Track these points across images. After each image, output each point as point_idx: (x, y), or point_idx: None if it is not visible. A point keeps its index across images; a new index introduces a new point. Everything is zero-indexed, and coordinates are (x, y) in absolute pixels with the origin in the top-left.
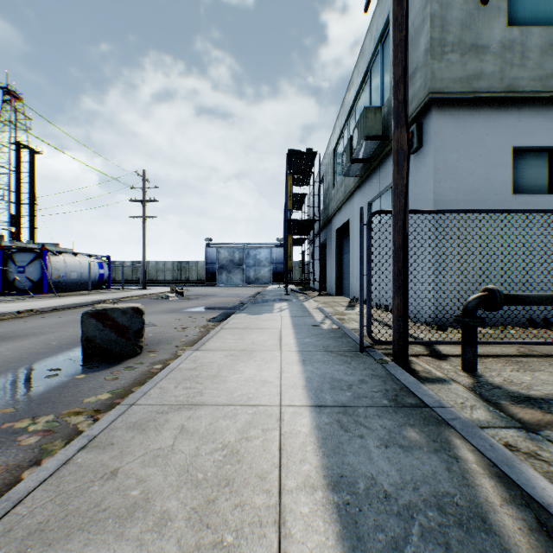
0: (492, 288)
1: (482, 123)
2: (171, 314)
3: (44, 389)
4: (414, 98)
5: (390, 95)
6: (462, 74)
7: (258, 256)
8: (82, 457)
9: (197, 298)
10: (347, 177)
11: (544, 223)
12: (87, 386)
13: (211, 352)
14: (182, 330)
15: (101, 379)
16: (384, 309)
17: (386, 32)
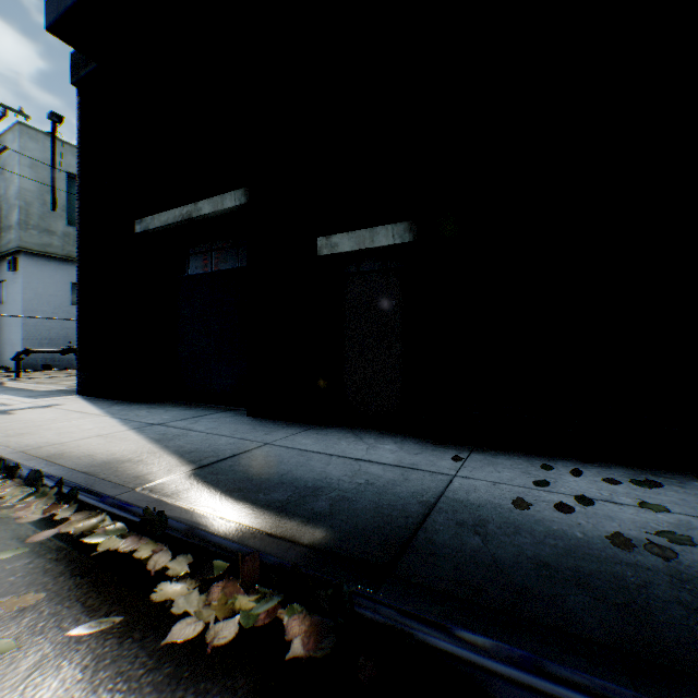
0: (29, 347)
1: (55, 268)
2: None
3: None
4: (13, 241)
5: None
6: (42, 242)
7: None
8: None
9: None
10: None
11: None
12: None
13: None
14: None
15: None
16: None
17: None
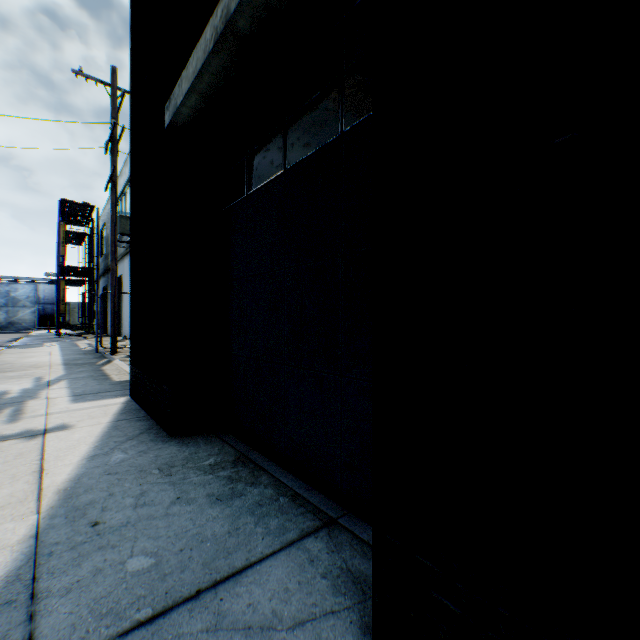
0: None
1: None
2: None
3: None
4: None
5: None
6: None
7: (15, 293)
8: None
9: None
10: None
11: None
12: None
13: (6, 358)
14: None
15: None
16: None
17: None
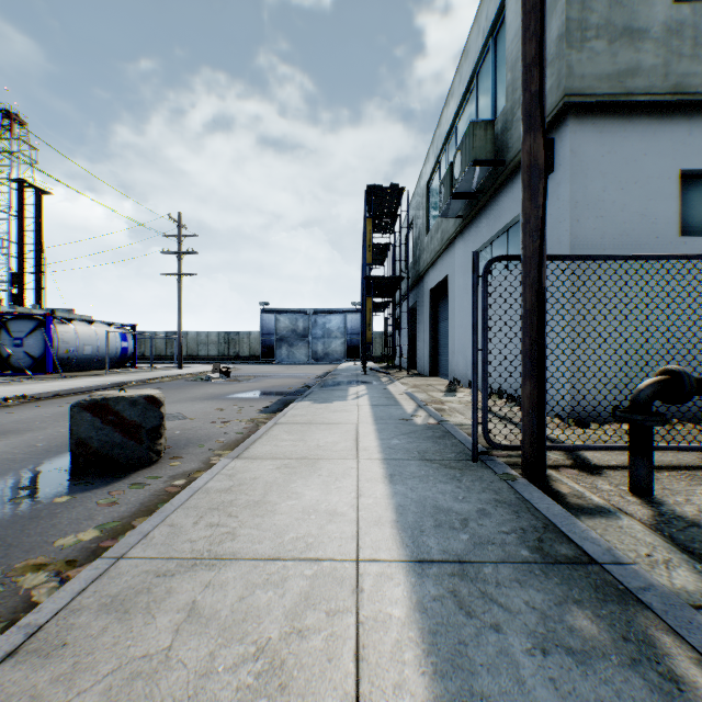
0: (677, 369)
1: (638, 137)
2: (210, 402)
3: (2, 521)
4: None
5: (505, 105)
6: (611, 69)
7: (328, 324)
8: (2, 678)
9: (247, 379)
10: (445, 220)
11: None
12: (68, 516)
13: (256, 462)
14: (222, 425)
15: (92, 504)
16: (496, 396)
17: (500, 21)
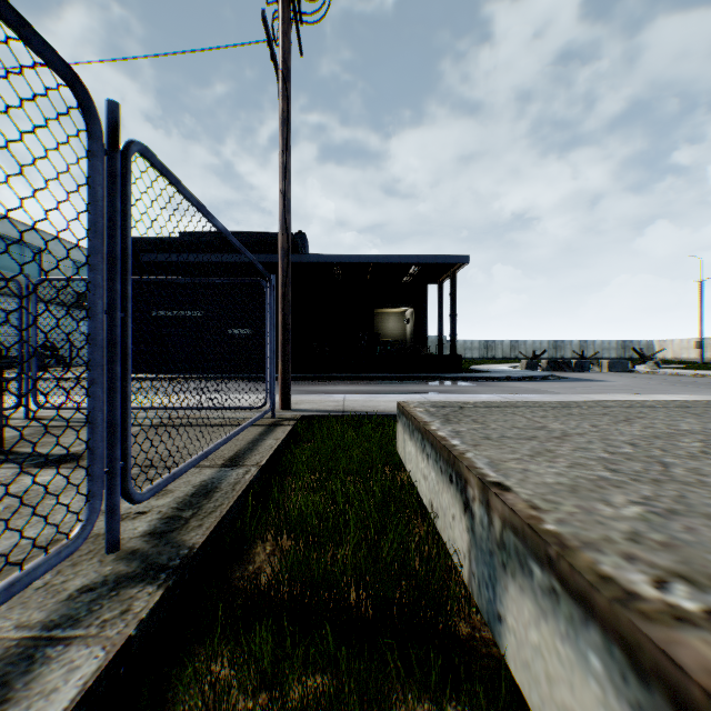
0: None
1: None
2: None
3: None
4: None
5: None
6: None
7: None
8: None
9: None
10: None
11: (7, 335)
12: None
13: None
14: None
15: None
16: None
17: None
